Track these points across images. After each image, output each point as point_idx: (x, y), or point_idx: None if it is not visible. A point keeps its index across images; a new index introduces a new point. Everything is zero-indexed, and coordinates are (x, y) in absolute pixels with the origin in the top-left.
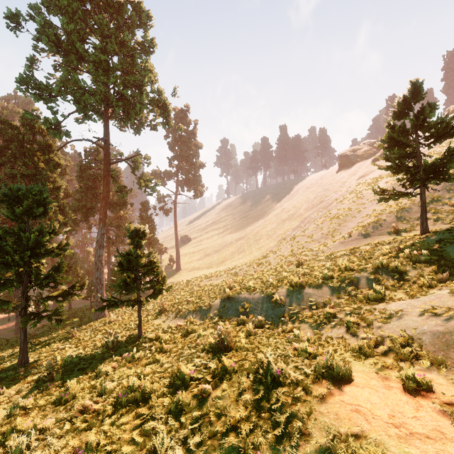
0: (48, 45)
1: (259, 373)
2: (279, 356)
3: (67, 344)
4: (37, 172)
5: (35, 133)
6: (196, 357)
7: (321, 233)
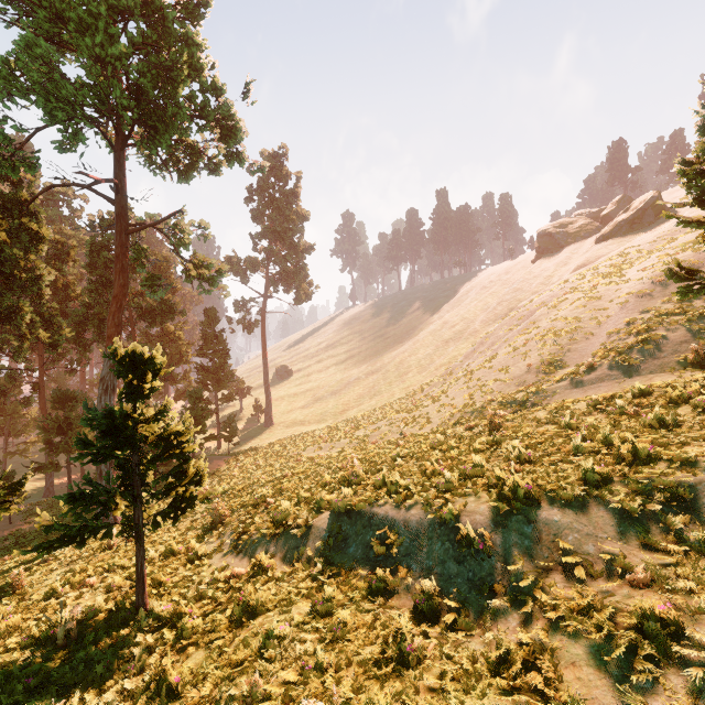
0: None
1: None
2: None
3: None
4: None
5: None
6: None
7: (527, 364)
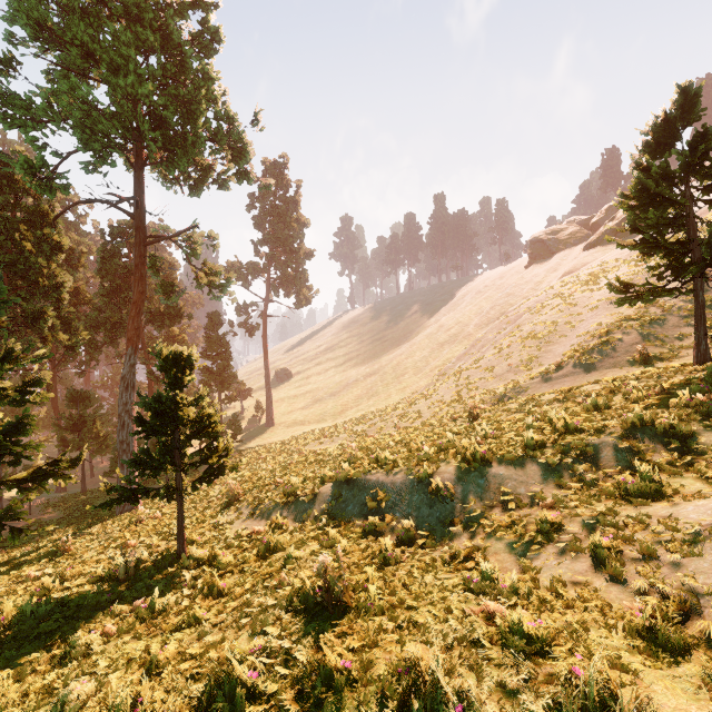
0: (27, 26)
1: (410, 708)
2: (456, 641)
3: (50, 567)
4: (20, 259)
5: (19, 191)
6: (273, 622)
7: (508, 364)
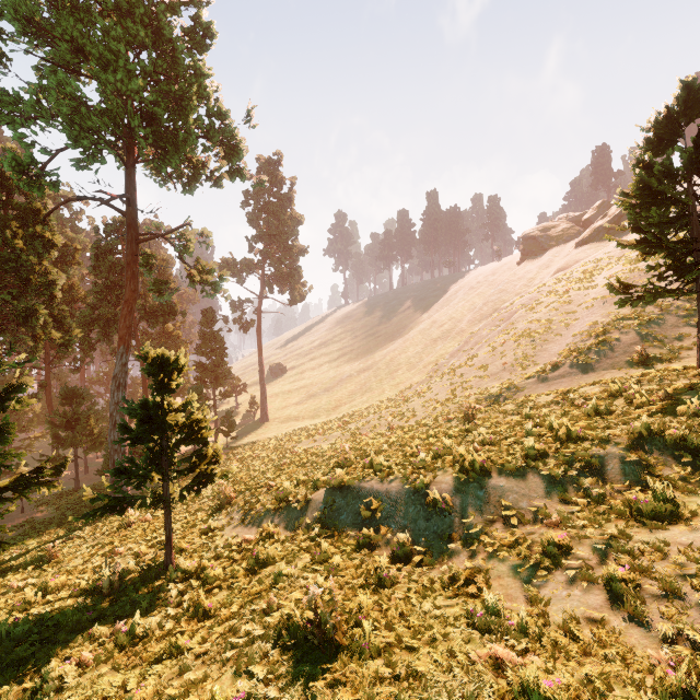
0: (14, 20)
1: None
2: None
3: (34, 576)
4: (11, 257)
5: (10, 188)
6: (260, 659)
7: (503, 363)
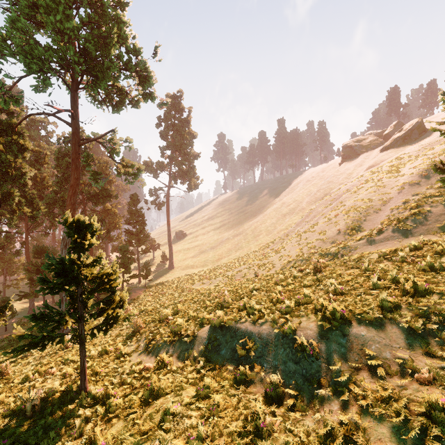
0: None
1: None
2: None
3: None
4: None
5: None
6: None
7: (337, 229)
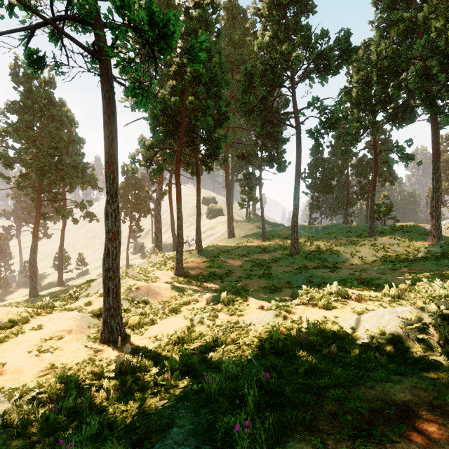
0: None
1: None
2: None
3: None
4: None
5: None
6: None
7: None
